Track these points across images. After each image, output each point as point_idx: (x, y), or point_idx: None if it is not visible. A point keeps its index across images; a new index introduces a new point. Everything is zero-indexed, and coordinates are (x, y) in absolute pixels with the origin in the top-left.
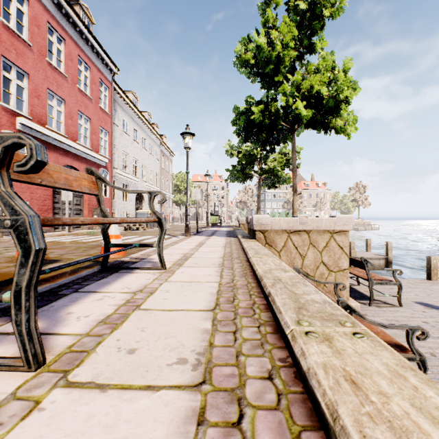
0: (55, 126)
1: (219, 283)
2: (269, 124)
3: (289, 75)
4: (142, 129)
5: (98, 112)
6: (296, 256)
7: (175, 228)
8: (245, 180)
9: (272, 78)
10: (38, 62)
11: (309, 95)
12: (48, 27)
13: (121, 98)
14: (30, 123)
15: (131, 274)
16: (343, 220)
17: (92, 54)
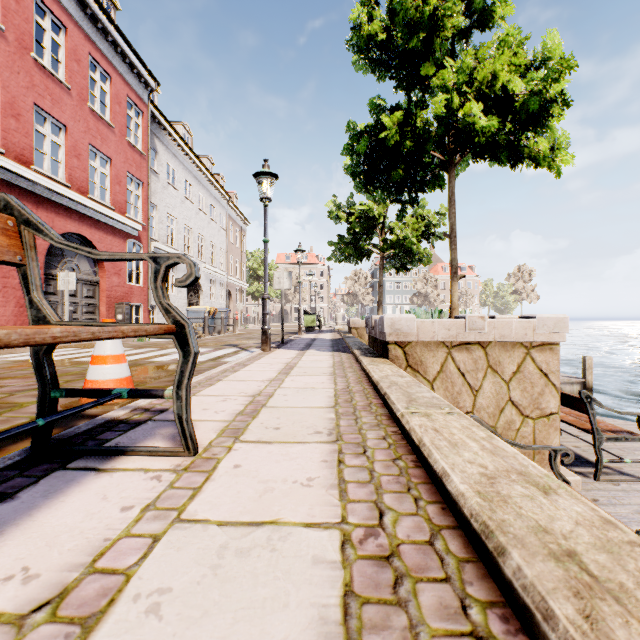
0: (49, 168)
1: (341, 535)
2: (411, 153)
3: (449, 60)
4: (198, 181)
5: (125, 149)
6: (463, 390)
7: (249, 335)
8: (360, 259)
9: (418, 67)
10: (17, 58)
11: (490, 91)
12: (36, 2)
13: (165, 131)
14: (0, 159)
15: (94, 476)
16: (550, 324)
17: (115, 56)
